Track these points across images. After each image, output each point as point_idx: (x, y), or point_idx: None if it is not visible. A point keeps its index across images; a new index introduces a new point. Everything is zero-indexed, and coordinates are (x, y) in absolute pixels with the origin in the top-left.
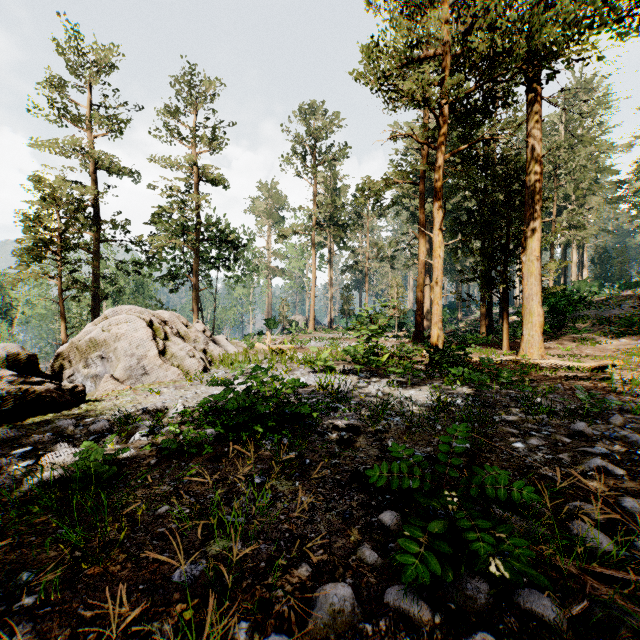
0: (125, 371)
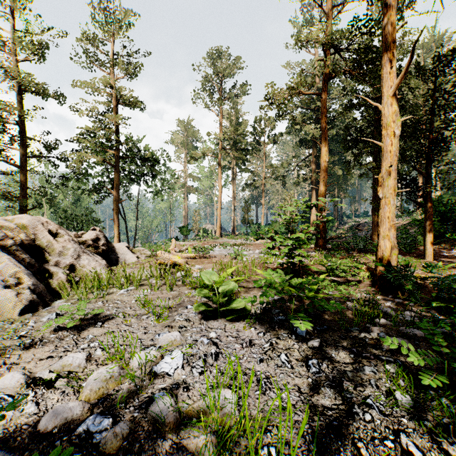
0: None
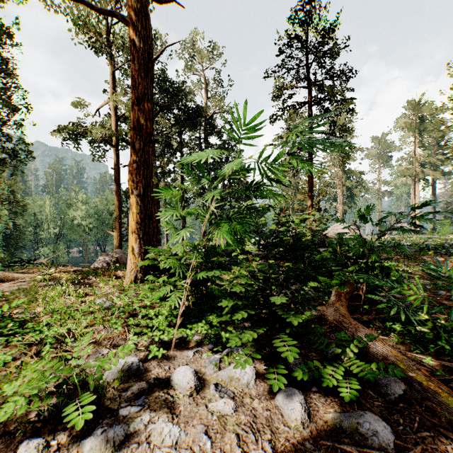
0: None
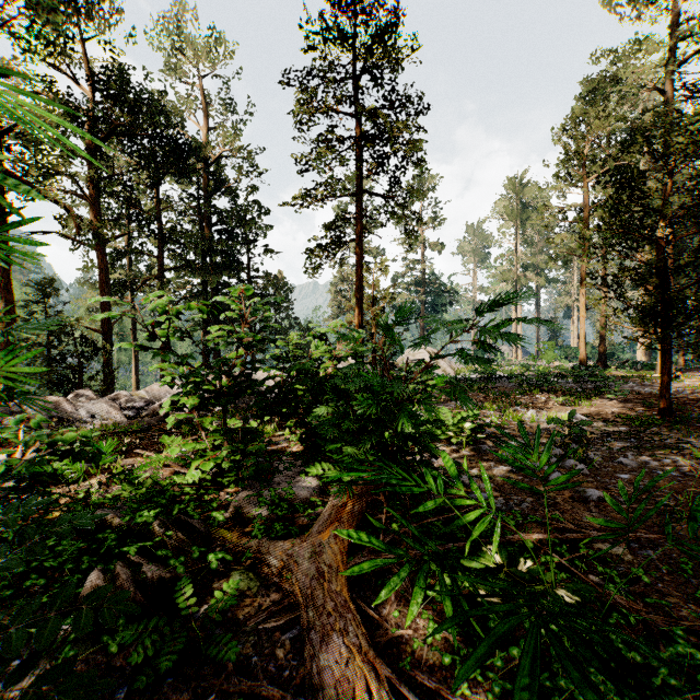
0: None
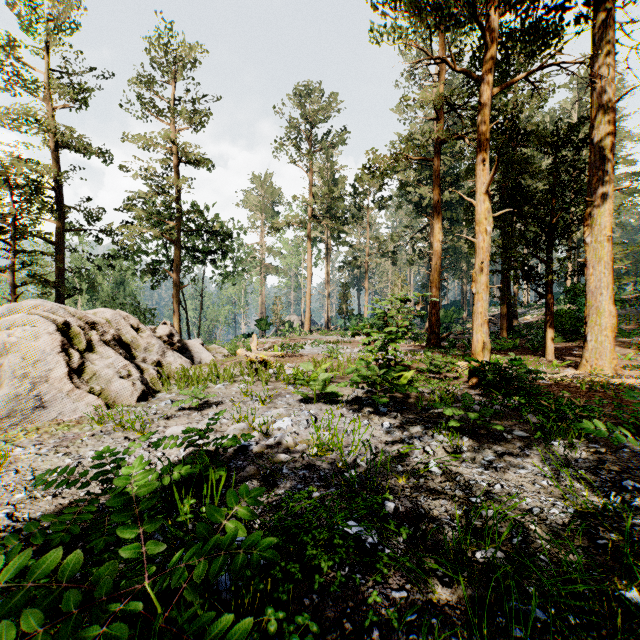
0: (7, 403)
